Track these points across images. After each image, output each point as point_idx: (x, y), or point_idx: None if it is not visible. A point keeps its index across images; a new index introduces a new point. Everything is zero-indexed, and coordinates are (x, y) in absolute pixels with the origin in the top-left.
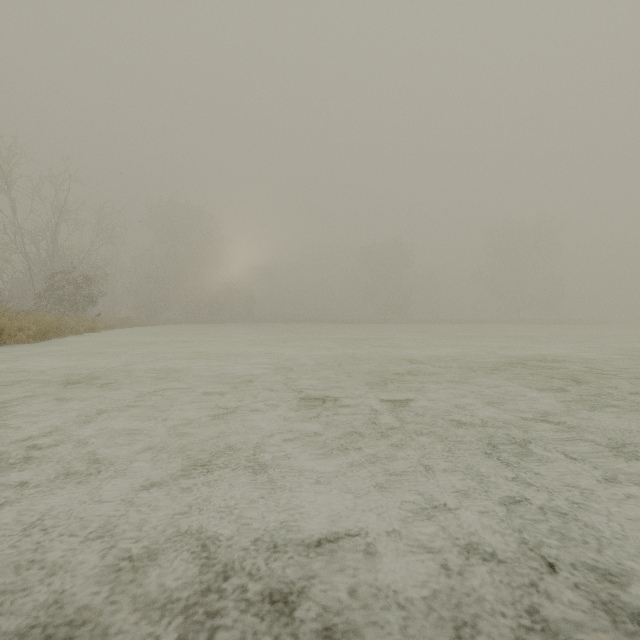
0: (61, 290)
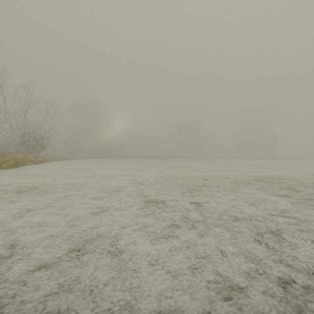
0: (28, 142)
